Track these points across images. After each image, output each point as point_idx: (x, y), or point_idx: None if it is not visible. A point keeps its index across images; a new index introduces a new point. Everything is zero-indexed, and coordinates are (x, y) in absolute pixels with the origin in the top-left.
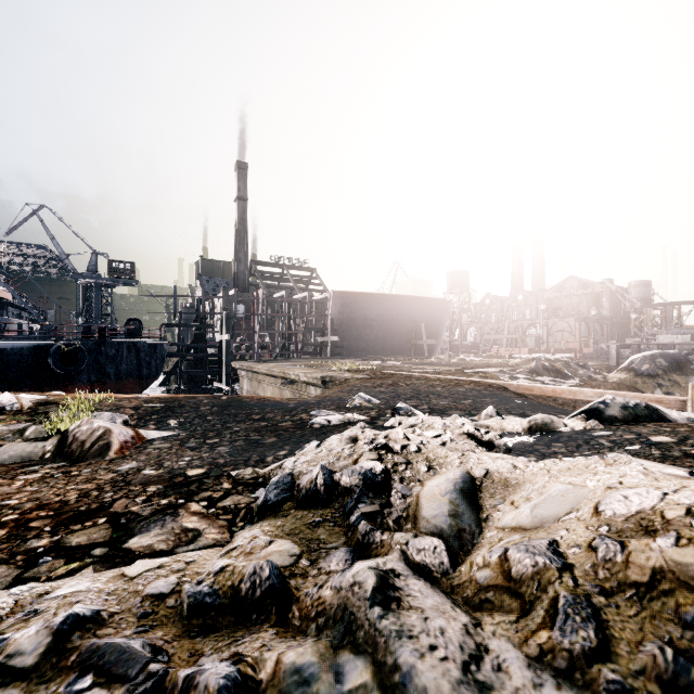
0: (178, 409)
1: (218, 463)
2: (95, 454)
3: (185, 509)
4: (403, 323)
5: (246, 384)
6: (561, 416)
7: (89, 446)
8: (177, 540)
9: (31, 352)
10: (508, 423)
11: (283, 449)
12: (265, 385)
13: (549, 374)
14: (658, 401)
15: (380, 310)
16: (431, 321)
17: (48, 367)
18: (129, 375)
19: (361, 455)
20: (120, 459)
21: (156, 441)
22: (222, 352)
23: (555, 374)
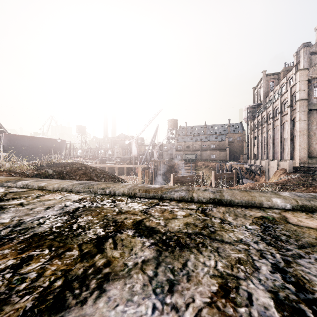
0: None
1: None
2: None
3: None
4: (43, 148)
5: None
6: None
7: None
8: None
9: None
10: None
11: None
12: None
13: None
14: None
15: (31, 143)
16: (57, 148)
17: None
18: None
19: None
20: None
21: None
22: None
23: None
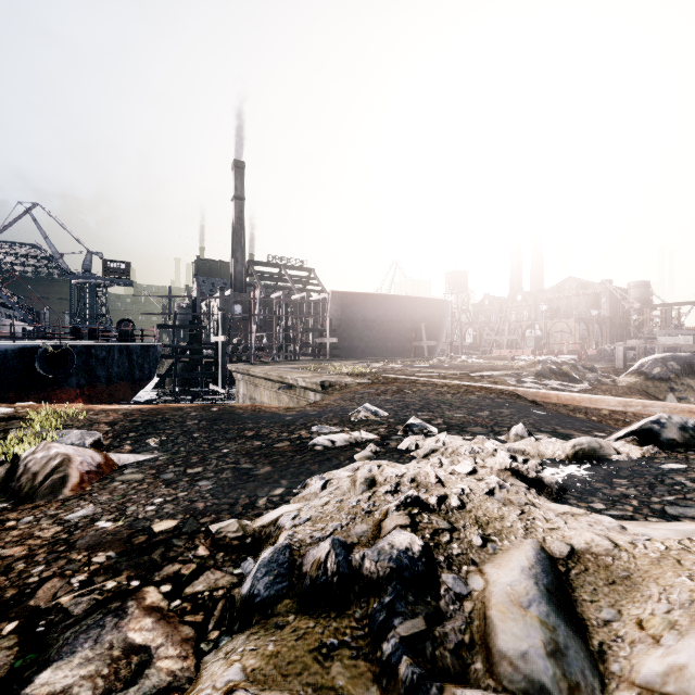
0: (161, 424)
1: (196, 509)
2: (46, 492)
3: (138, 600)
4: (403, 324)
5: (242, 387)
6: (598, 435)
7: (41, 479)
8: (111, 676)
9: (17, 355)
10: (545, 446)
11: (279, 485)
12: (261, 389)
13: (556, 378)
14: (692, 412)
15: (379, 311)
16: (431, 322)
17: (34, 370)
18: (121, 378)
19: (386, 516)
20: (76, 499)
21: (128, 469)
22: (218, 354)
23: (563, 378)
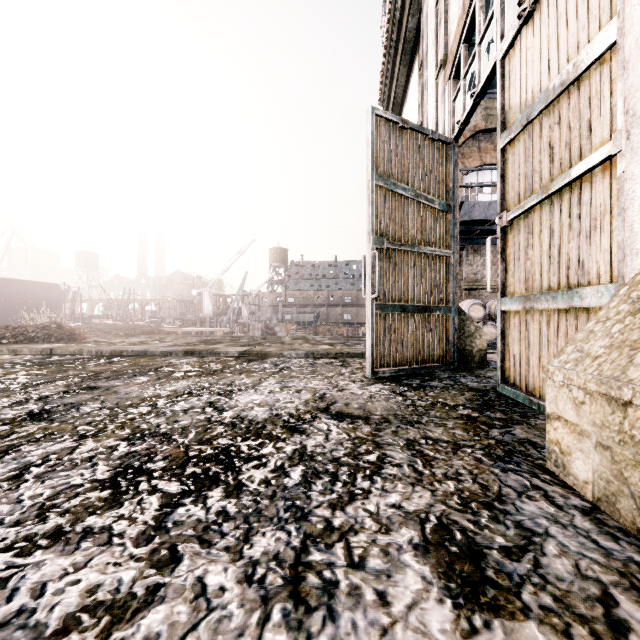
0: None
1: None
2: None
3: None
4: (26, 301)
5: None
6: None
7: None
8: None
9: None
10: None
11: None
12: None
13: None
14: None
15: (1, 290)
16: (52, 300)
17: None
18: None
19: None
20: None
21: None
22: None
23: None
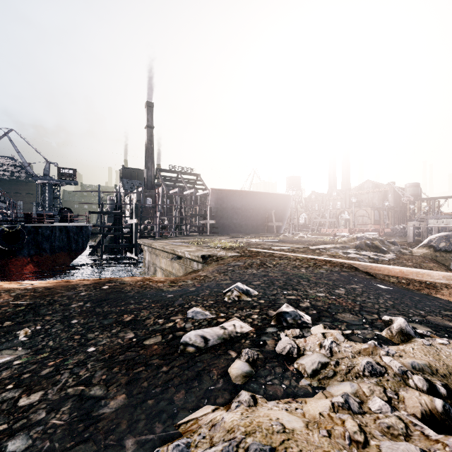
0: (44, 308)
1: None
2: None
3: None
4: (259, 211)
5: (148, 256)
6: None
7: None
8: None
9: None
10: (447, 356)
11: None
12: (160, 258)
13: (370, 249)
14: None
15: (243, 202)
16: (278, 209)
17: None
18: (61, 249)
19: None
20: None
21: None
22: (133, 232)
23: (375, 249)
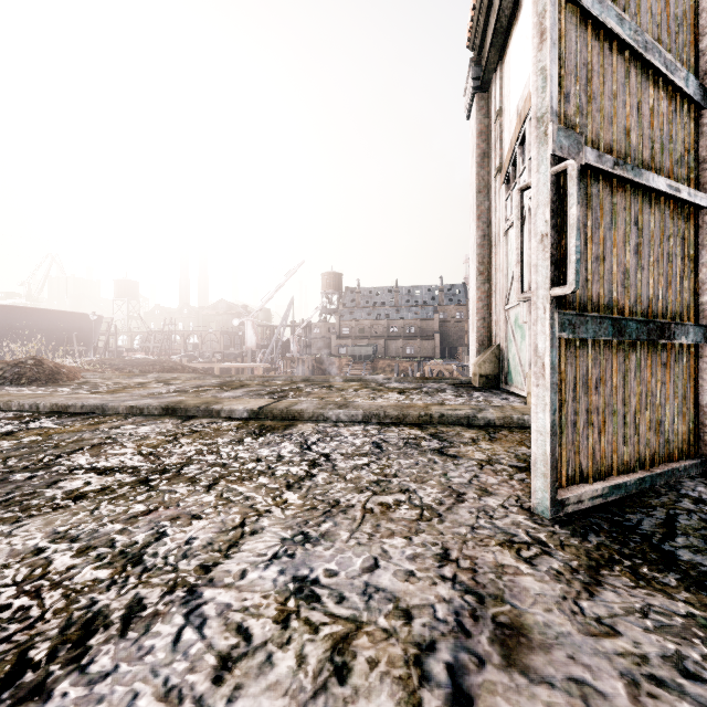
0: None
1: None
2: None
3: None
4: (55, 333)
5: None
6: None
7: None
8: None
9: None
10: None
11: None
12: None
13: None
14: None
15: (28, 321)
16: (83, 332)
17: None
18: None
19: None
20: None
21: None
22: None
23: None
